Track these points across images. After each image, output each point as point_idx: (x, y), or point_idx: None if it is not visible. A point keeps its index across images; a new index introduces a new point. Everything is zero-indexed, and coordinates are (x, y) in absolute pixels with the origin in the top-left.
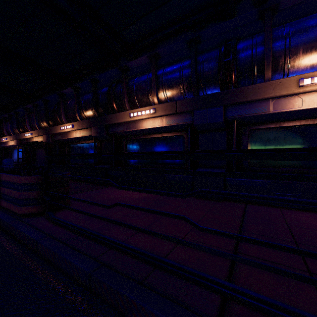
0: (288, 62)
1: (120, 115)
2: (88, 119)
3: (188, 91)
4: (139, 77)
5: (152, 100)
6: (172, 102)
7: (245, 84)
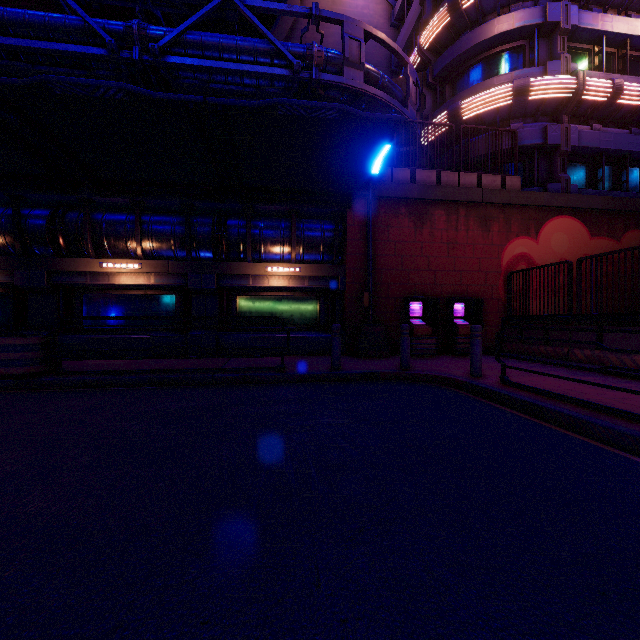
0: (262, 249)
1: (82, 262)
2: None
3: (181, 251)
4: (111, 216)
5: (133, 249)
6: (164, 261)
7: (234, 257)
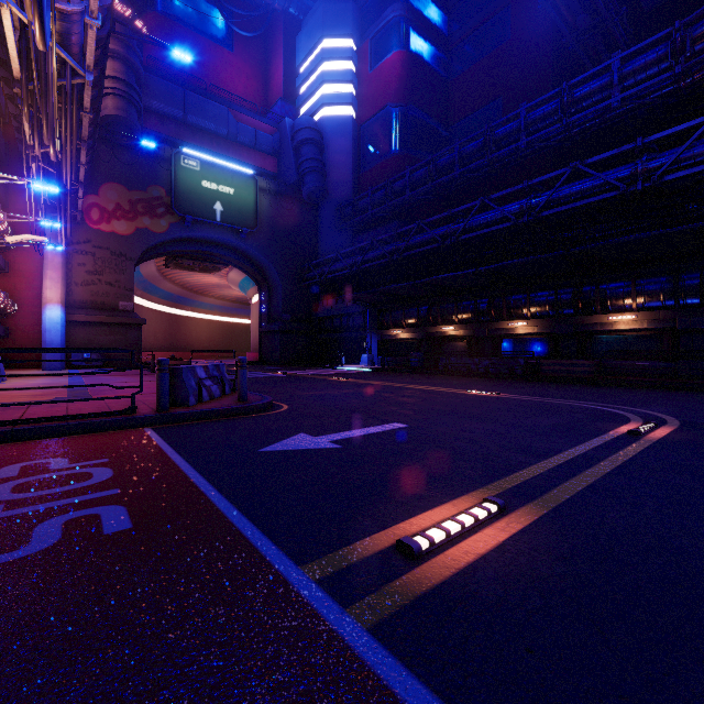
0: None
1: (595, 317)
2: (538, 315)
3: (668, 301)
4: (612, 286)
5: (628, 305)
6: (655, 312)
7: None
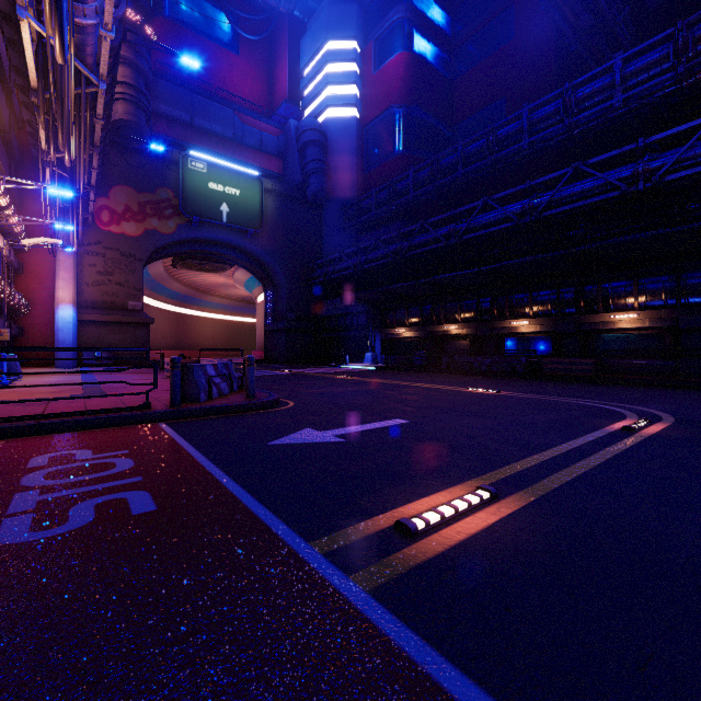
0: None
1: (597, 316)
2: (540, 314)
3: (670, 300)
4: (614, 285)
5: (630, 304)
6: (657, 310)
7: None
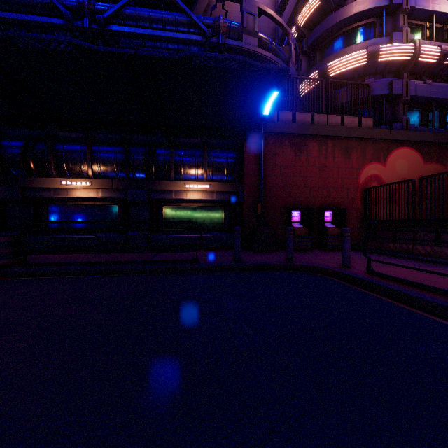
0: (182, 171)
1: (47, 180)
2: None
3: (121, 172)
4: (69, 146)
5: (85, 171)
6: (109, 180)
7: (161, 177)
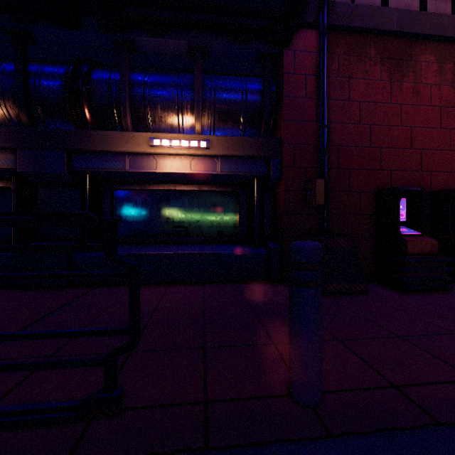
0: (149, 115)
1: None
2: None
3: (17, 116)
4: None
5: None
6: None
7: (106, 129)
